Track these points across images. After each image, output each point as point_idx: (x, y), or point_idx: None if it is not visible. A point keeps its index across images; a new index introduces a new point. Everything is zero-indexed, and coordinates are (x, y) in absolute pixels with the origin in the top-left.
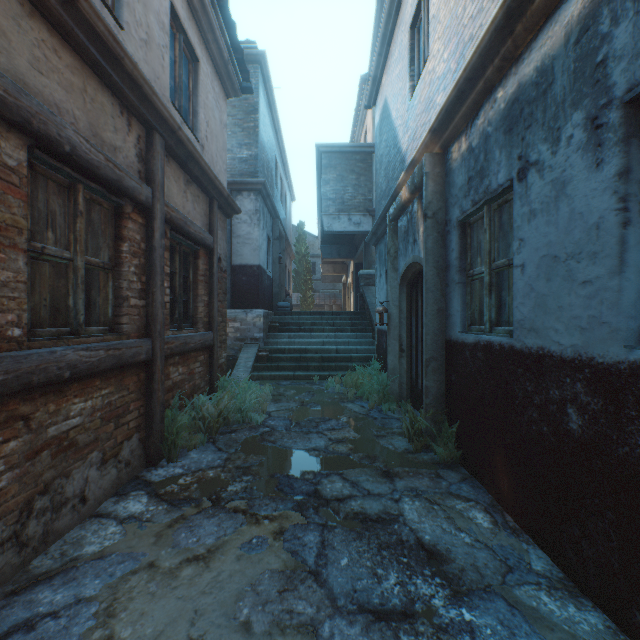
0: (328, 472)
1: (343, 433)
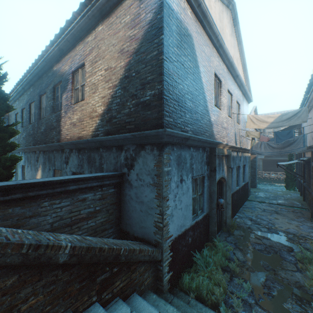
0: (264, 232)
1: (255, 240)
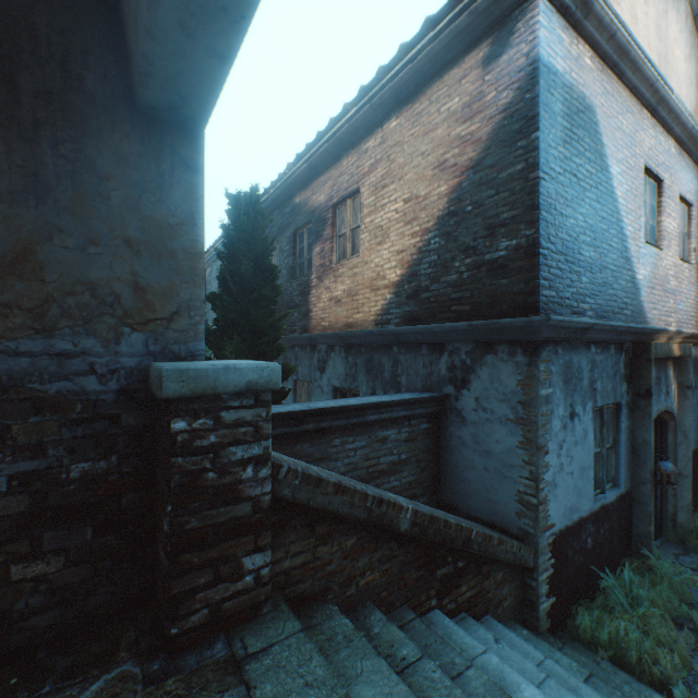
0: None
1: None
